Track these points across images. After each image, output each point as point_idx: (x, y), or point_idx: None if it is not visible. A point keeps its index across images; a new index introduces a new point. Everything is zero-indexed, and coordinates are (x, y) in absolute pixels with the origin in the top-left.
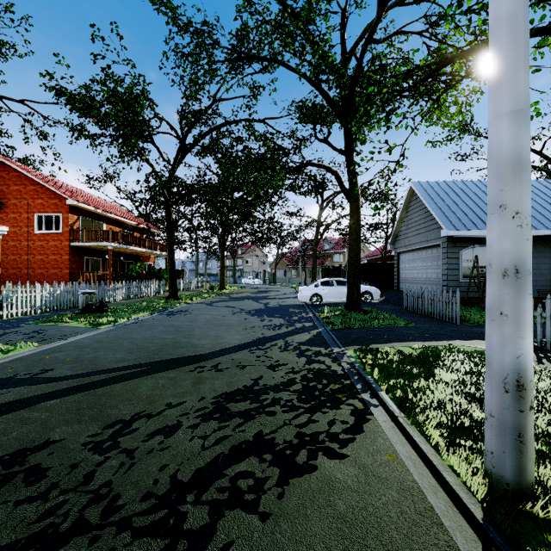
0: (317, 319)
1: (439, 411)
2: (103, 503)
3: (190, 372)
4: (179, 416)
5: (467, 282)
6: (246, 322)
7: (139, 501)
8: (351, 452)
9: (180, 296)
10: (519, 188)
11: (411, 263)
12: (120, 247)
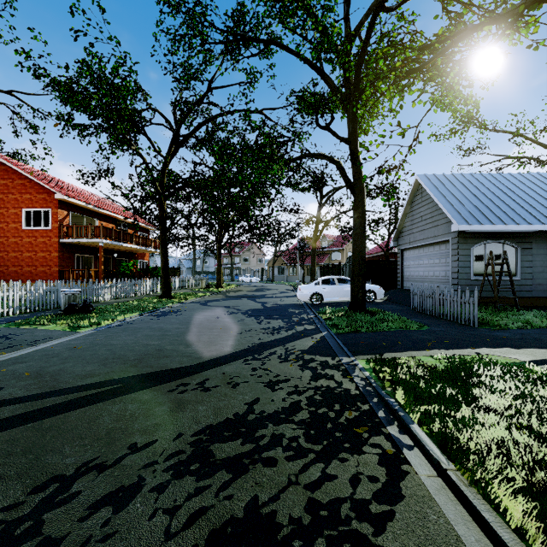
0: (319, 321)
1: (504, 461)
2: None
3: (170, 392)
4: (143, 467)
5: (478, 281)
6: (242, 324)
7: None
8: (393, 543)
9: (174, 295)
10: None
11: (417, 260)
12: (112, 244)
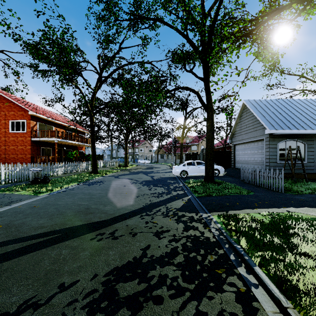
0: (186, 188)
1: None
2: None
3: (91, 240)
4: (66, 305)
5: (282, 163)
6: (139, 190)
7: None
8: None
9: (99, 171)
10: None
11: (243, 151)
12: (62, 141)
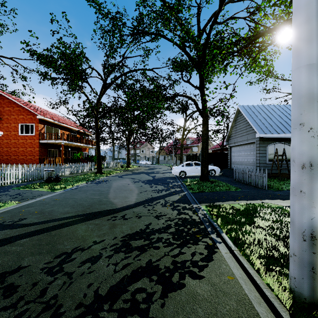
0: (183, 186)
1: (259, 246)
2: (51, 310)
3: (108, 220)
4: (101, 249)
5: (271, 164)
6: (142, 188)
7: (73, 309)
8: (206, 274)
9: (103, 172)
10: (312, 112)
11: (238, 152)
12: (68, 143)
